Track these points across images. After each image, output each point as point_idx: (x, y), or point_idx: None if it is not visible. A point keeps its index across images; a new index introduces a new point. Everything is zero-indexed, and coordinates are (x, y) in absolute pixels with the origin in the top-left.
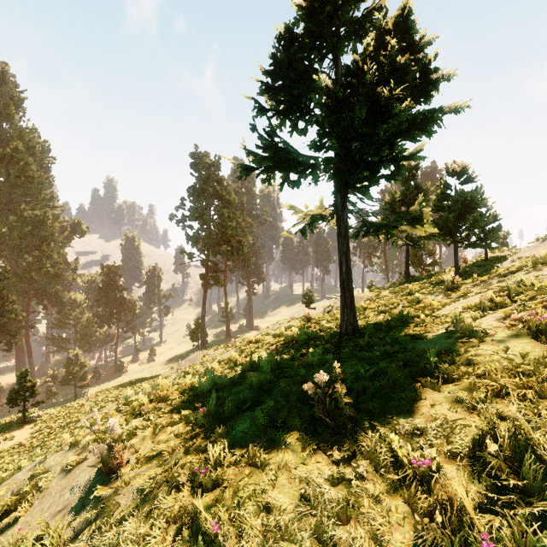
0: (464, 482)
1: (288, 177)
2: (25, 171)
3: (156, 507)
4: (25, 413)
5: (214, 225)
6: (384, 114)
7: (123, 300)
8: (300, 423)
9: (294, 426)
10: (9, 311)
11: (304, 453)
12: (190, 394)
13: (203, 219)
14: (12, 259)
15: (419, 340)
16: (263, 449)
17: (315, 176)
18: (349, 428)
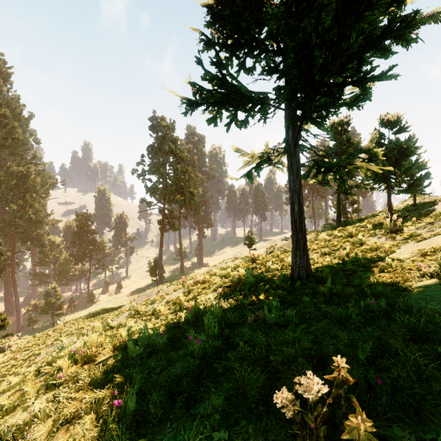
0: None
1: (235, 116)
2: (11, 134)
3: None
4: None
5: (169, 178)
6: (363, 4)
7: (94, 242)
8: None
9: None
10: None
11: None
12: (117, 359)
13: (160, 173)
14: (1, 207)
15: (407, 294)
16: None
17: (264, 113)
18: None
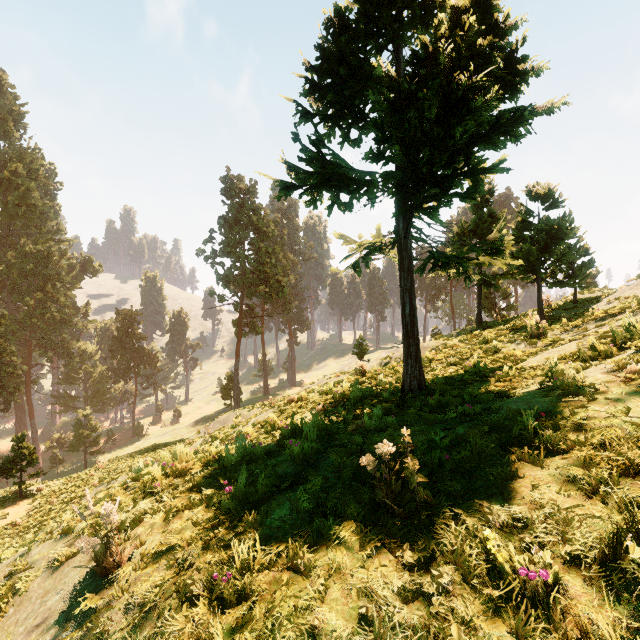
0: (611, 614)
1: (338, 198)
2: (26, 198)
3: (160, 629)
4: (21, 485)
5: (249, 262)
6: (461, 111)
7: (142, 351)
8: (356, 509)
9: (348, 513)
10: (7, 364)
11: (363, 553)
12: (214, 467)
13: (237, 254)
14: (11, 302)
15: (505, 398)
16: (307, 546)
17: (372, 196)
18: (423, 518)
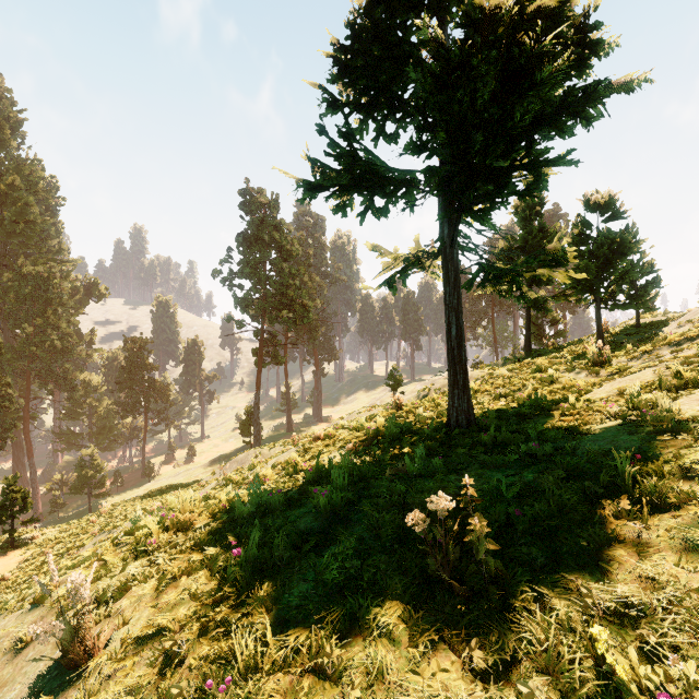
0: None
1: (371, 202)
2: (24, 214)
3: None
4: (12, 534)
5: (270, 284)
6: (525, 83)
7: (153, 383)
8: (402, 584)
9: (391, 588)
10: (2, 397)
11: (415, 650)
12: (222, 520)
13: (257, 276)
14: (7, 329)
15: (580, 436)
16: (337, 637)
17: (411, 200)
18: (495, 601)
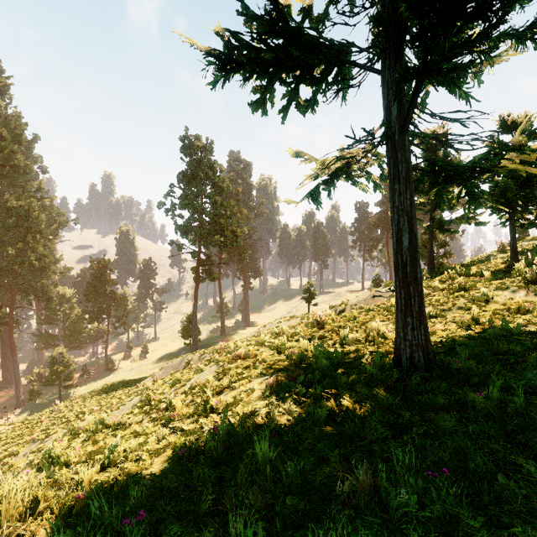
0: None
1: (295, 94)
2: (10, 160)
3: None
4: None
5: (205, 213)
6: None
7: (113, 295)
8: None
9: None
10: None
11: None
12: None
13: (194, 207)
14: None
15: None
16: None
17: (344, 85)
18: None
